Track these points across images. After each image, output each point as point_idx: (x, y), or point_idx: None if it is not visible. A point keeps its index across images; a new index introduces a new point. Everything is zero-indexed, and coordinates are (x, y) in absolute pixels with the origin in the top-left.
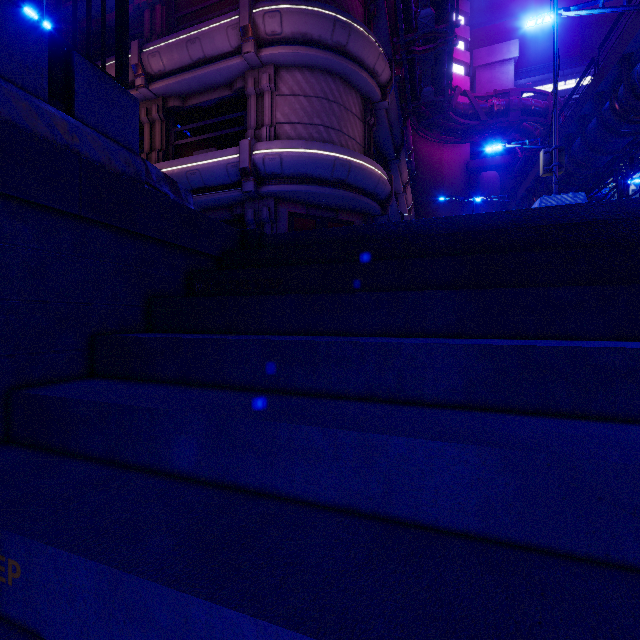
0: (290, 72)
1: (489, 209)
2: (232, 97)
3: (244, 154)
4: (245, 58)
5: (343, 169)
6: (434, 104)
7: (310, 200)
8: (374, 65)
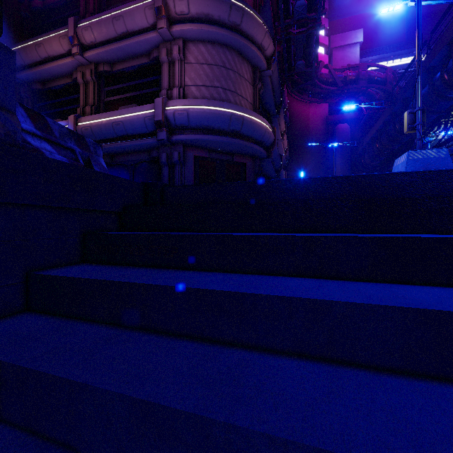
0: (195, 45)
1: (343, 151)
2: (150, 64)
3: (158, 109)
4: (159, 33)
5: (237, 122)
6: (304, 74)
7: (211, 146)
8: (261, 41)
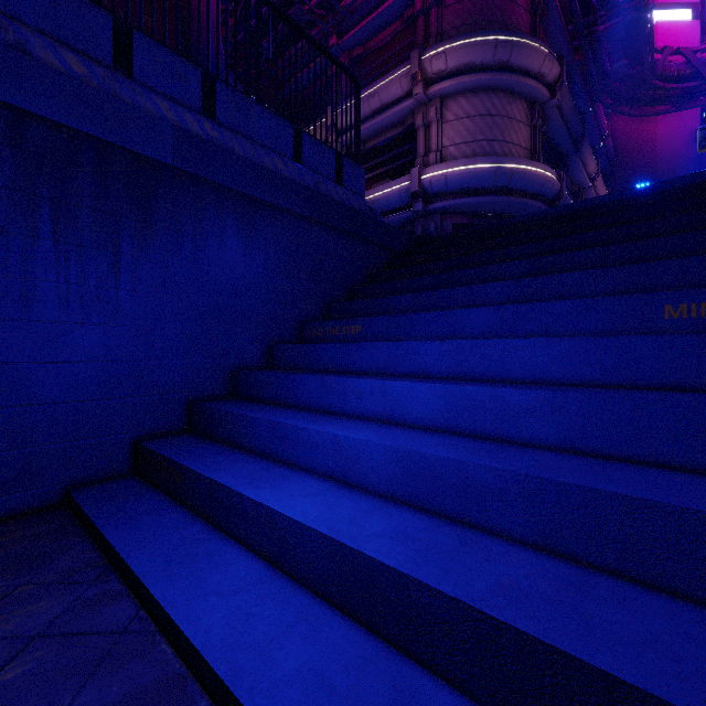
0: (454, 99)
1: None
2: (403, 133)
3: (414, 180)
4: (415, 99)
5: (505, 177)
6: (631, 77)
7: (473, 210)
8: (539, 69)
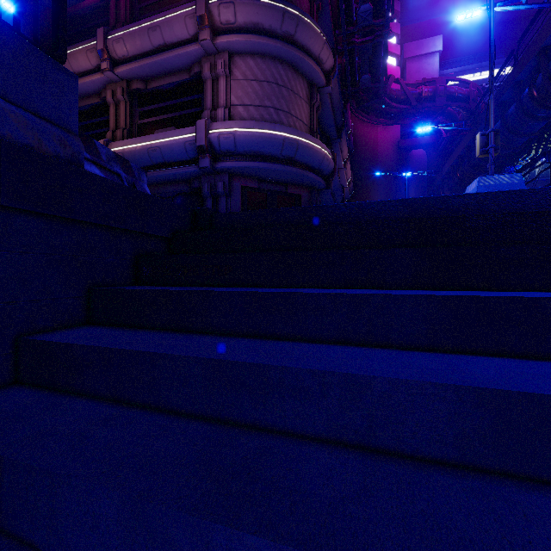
0: (243, 58)
1: (418, 182)
2: (190, 81)
3: (201, 133)
4: (202, 45)
5: (291, 147)
6: (371, 90)
7: (261, 175)
8: (319, 53)
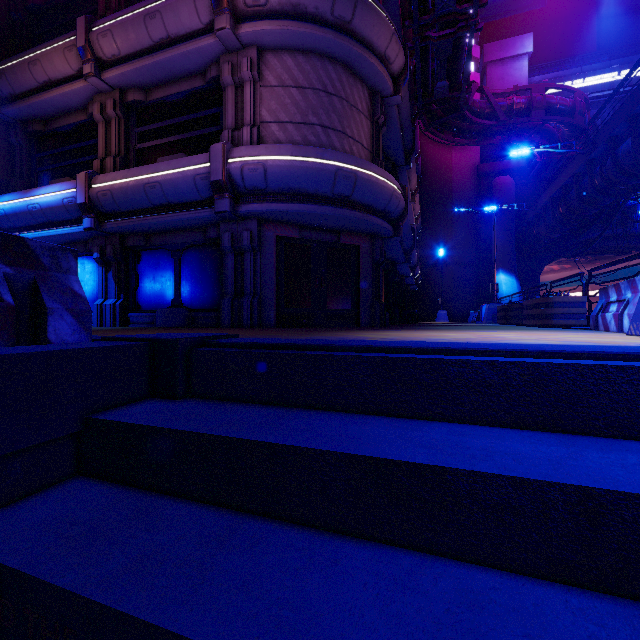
0: (278, 56)
1: (503, 218)
2: (205, 89)
3: (216, 163)
4: (219, 37)
5: (347, 182)
6: (447, 101)
7: (304, 221)
8: (385, 49)
